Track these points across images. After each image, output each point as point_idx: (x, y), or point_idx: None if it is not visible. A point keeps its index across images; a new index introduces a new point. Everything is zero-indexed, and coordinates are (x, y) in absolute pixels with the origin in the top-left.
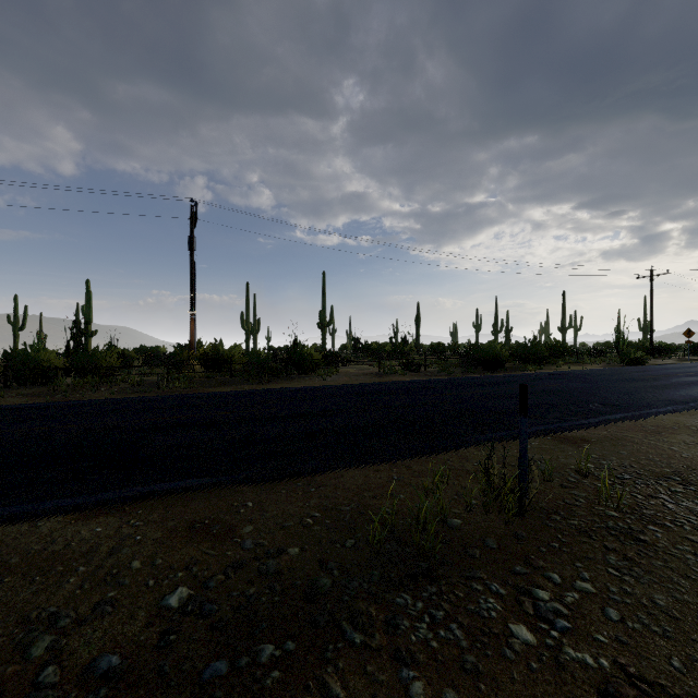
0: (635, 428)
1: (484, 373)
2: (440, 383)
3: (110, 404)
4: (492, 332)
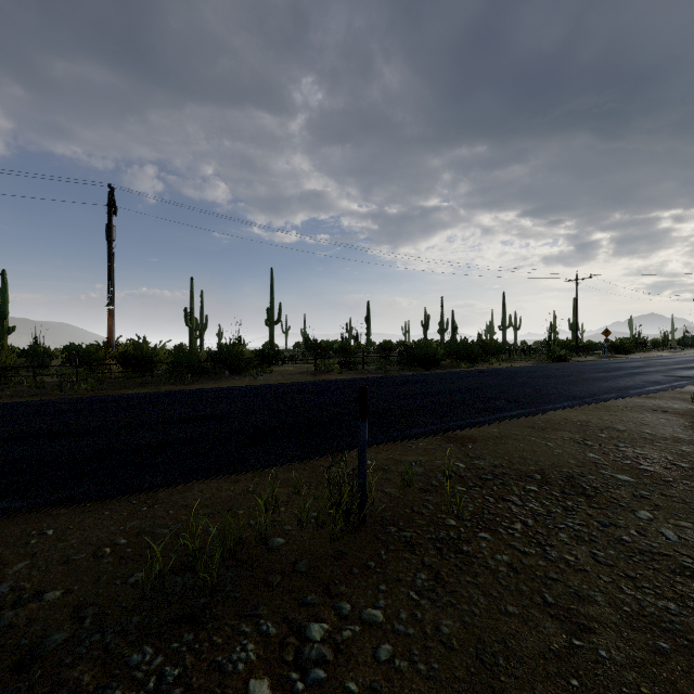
0: (526, 424)
1: (420, 371)
2: (369, 381)
3: None
4: (438, 330)
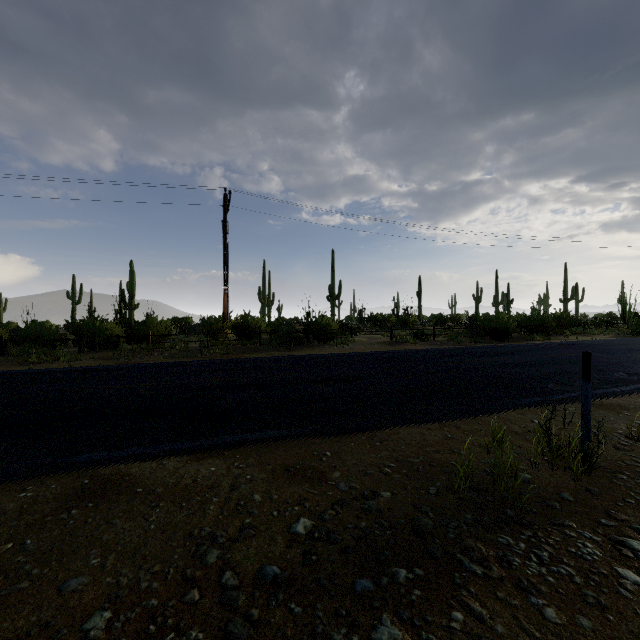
0: None
1: (492, 343)
2: (453, 351)
3: (168, 366)
4: (492, 303)
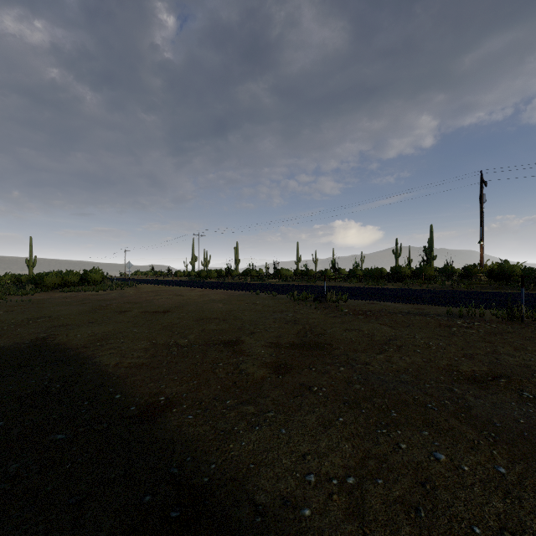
0: None
1: None
2: None
3: (422, 290)
4: None
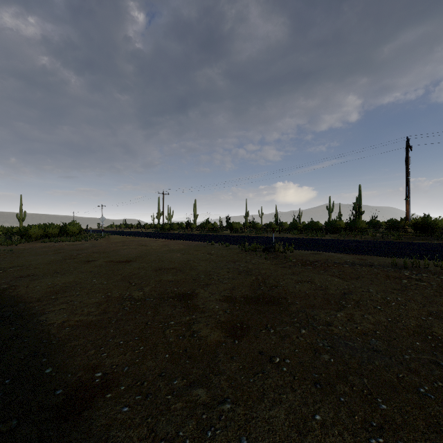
0: None
1: None
2: None
3: (357, 241)
4: None
